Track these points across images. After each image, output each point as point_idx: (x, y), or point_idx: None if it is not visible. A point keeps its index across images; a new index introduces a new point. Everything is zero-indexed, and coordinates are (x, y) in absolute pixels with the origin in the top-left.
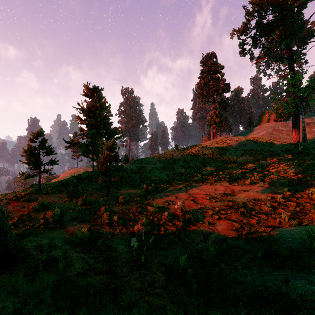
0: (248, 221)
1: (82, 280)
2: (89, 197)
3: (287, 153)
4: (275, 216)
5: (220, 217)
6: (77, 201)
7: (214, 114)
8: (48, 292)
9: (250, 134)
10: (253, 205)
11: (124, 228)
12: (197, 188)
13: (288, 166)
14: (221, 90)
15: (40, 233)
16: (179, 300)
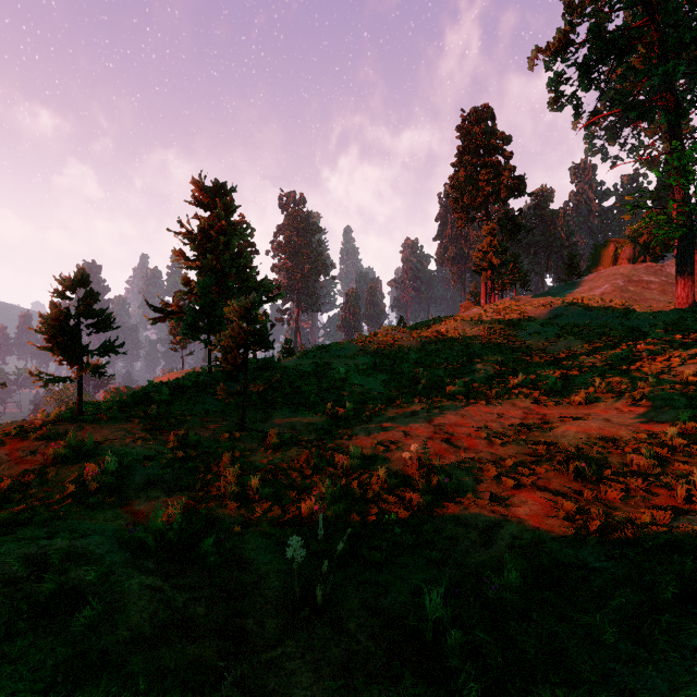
0: (597, 493)
1: (145, 658)
2: (197, 431)
3: (670, 331)
4: (669, 481)
5: (520, 482)
6: (165, 440)
7: (489, 246)
8: None
9: (572, 292)
10: (603, 454)
11: (276, 508)
12: (454, 413)
13: (676, 361)
14: (506, 192)
15: (57, 517)
16: None
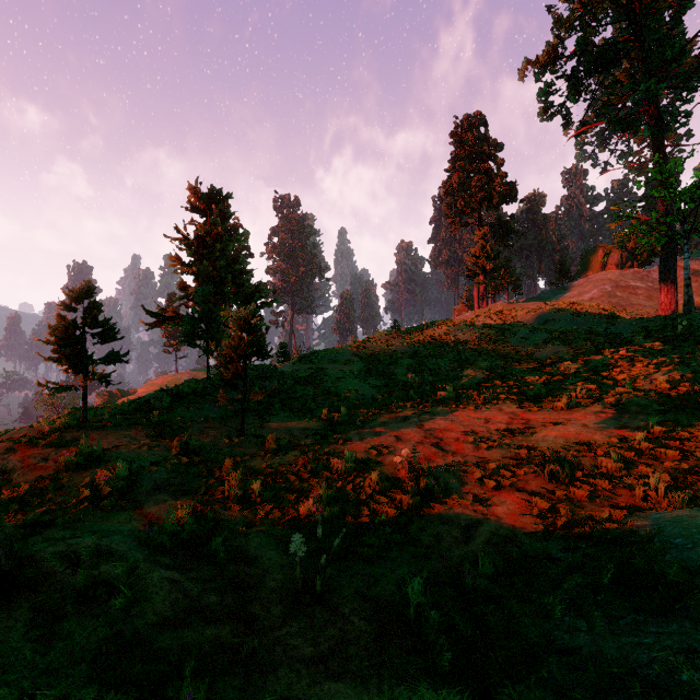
0: (567, 494)
1: (171, 637)
2: (198, 437)
3: (651, 338)
4: (632, 482)
5: (501, 484)
6: (169, 446)
7: (481, 252)
8: (85, 670)
9: (562, 297)
10: (578, 458)
11: (277, 509)
12: (444, 418)
13: (653, 368)
14: (498, 198)
15: (77, 519)
16: (408, 694)
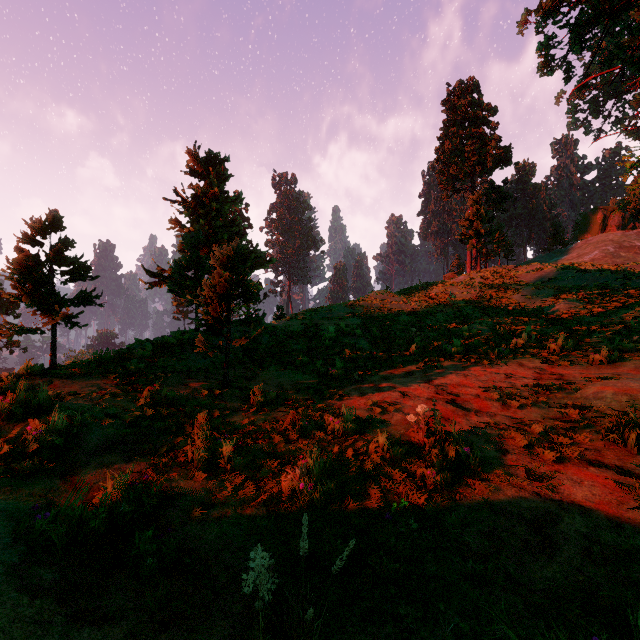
0: None
1: None
2: (175, 389)
3: None
4: None
5: (562, 454)
6: (137, 397)
7: (475, 215)
8: None
9: (560, 260)
10: None
11: (251, 481)
12: (455, 373)
13: None
14: (492, 162)
15: None
16: None
